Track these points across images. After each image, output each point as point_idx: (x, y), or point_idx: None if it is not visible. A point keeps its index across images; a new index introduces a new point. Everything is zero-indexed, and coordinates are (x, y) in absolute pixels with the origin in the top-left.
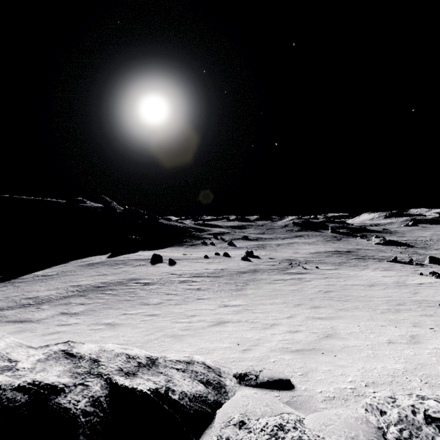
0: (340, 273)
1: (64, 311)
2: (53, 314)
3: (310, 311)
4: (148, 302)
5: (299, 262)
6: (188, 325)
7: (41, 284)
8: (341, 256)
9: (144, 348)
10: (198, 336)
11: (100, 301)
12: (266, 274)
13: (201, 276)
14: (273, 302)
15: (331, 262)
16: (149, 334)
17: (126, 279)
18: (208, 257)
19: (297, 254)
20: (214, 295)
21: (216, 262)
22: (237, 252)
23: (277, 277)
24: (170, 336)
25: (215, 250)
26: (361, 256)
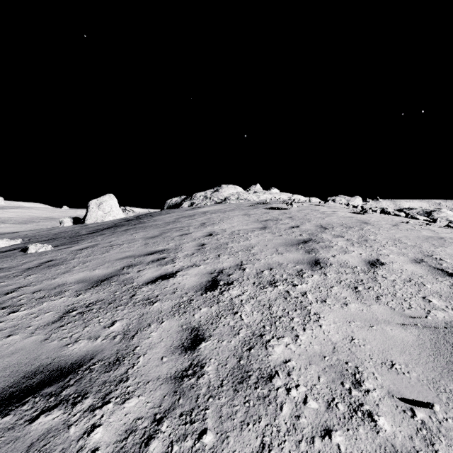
0: None
1: None
2: None
3: None
4: None
5: None
6: None
7: None
8: None
9: None
10: None
11: None
12: None
13: None
14: None
15: None
16: None
17: None
18: None
19: None
20: None
21: None
22: None
23: None
24: None
25: None
26: None
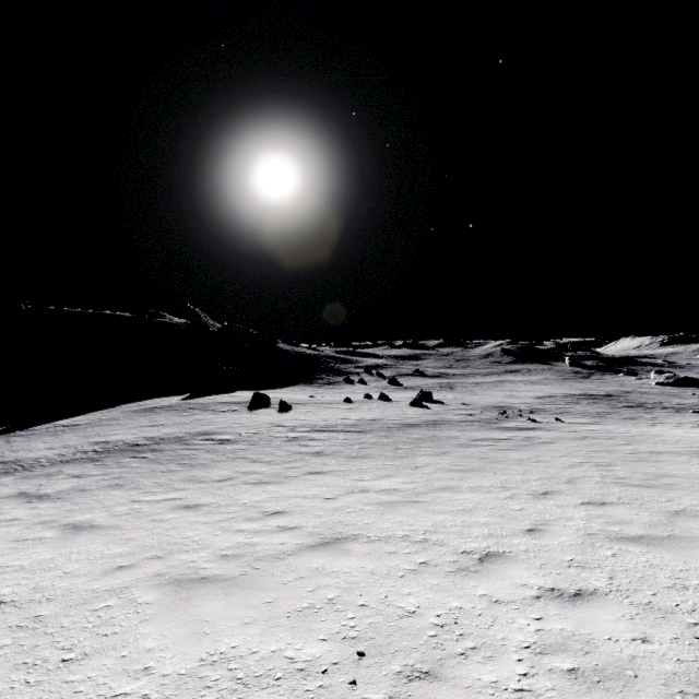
0: (610, 431)
1: (28, 490)
2: (2, 495)
3: (586, 513)
4: (205, 476)
5: (519, 410)
6: (245, 542)
7: (47, 440)
8: (597, 402)
9: (36, 635)
10: (245, 589)
11: (115, 471)
12: (457, 429)
13: (331, 429)
14: (479, 486)
15: (581, 411)
16: (122, 567)
17: (192, 433)
18: (352, 401)
19: (512, 398)
20: (346, 467)
21: (363, 409)
22: (404, 395)
23: (479, 434)
24: (166, 581)
25: (366, 391)
26: (636, 402)
